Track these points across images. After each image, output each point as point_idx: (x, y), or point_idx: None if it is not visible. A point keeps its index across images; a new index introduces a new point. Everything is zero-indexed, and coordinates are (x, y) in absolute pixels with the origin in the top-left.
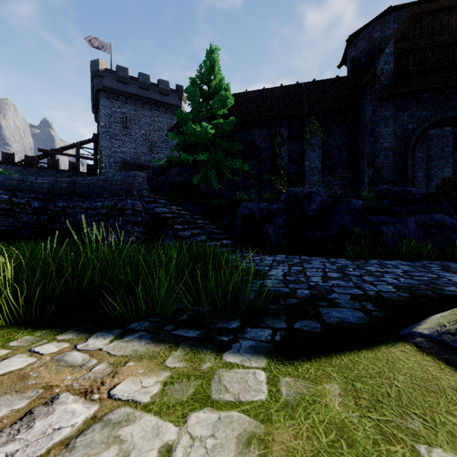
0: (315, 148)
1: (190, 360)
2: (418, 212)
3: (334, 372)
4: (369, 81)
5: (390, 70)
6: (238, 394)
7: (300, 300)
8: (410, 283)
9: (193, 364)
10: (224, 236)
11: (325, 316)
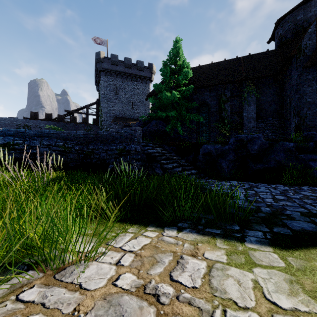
0: (251, 103)
1: (229, 245)
2: None
3: (315, 257)
4: (295, 53)
5: (313, 44)
6: (269, 263)
7: (267, 214)
8: None
9: (232, 247)
10: (191, 167)
11: (290, 225)
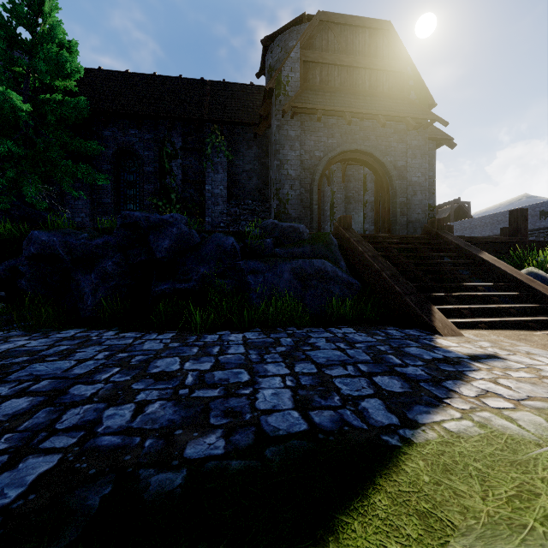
0: (219, 168)
1: None
2: (301, 256)
3: None
4: (273, 87)
5: (297, 80)
6: None
7: None
8: (140, 430)
9: None
10: None
11: None
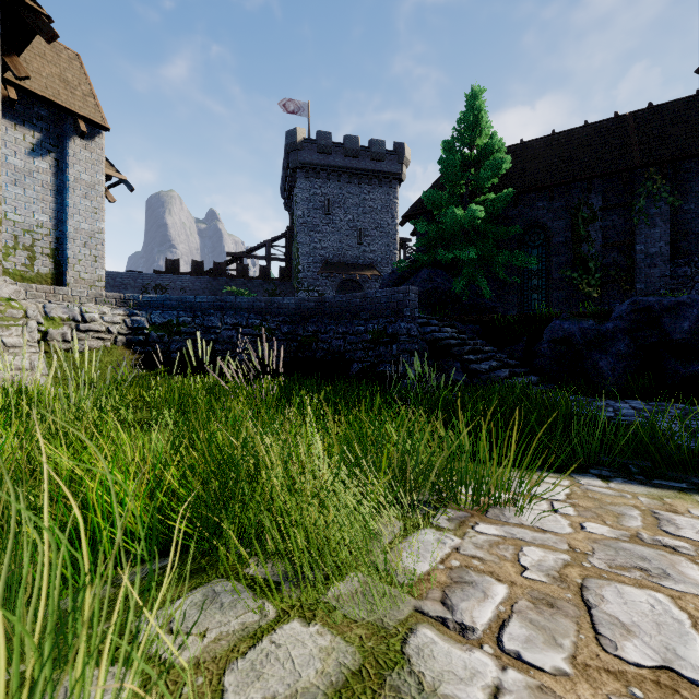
0: (657, 220)
1: None
2: None
3: None
4: None
5: None
6: None
7: None
8: None
9: None
10: (525, 370)
11: None
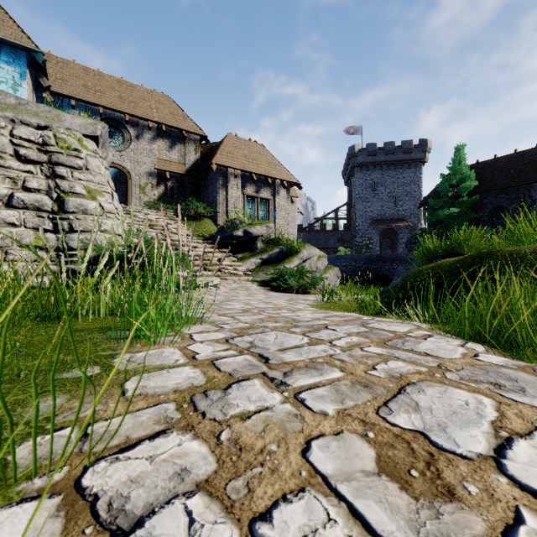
0: None
1: None
2: None
3: None
4: None
5: None
6: None
7: None
8: None
9: None
10: None
11: None
